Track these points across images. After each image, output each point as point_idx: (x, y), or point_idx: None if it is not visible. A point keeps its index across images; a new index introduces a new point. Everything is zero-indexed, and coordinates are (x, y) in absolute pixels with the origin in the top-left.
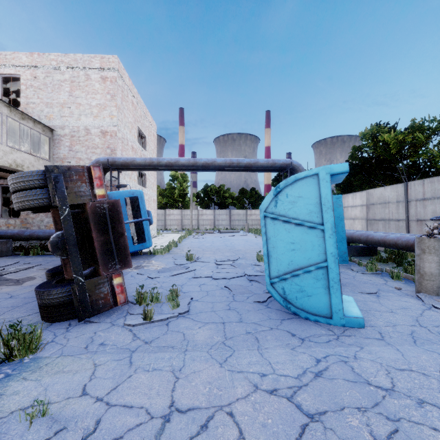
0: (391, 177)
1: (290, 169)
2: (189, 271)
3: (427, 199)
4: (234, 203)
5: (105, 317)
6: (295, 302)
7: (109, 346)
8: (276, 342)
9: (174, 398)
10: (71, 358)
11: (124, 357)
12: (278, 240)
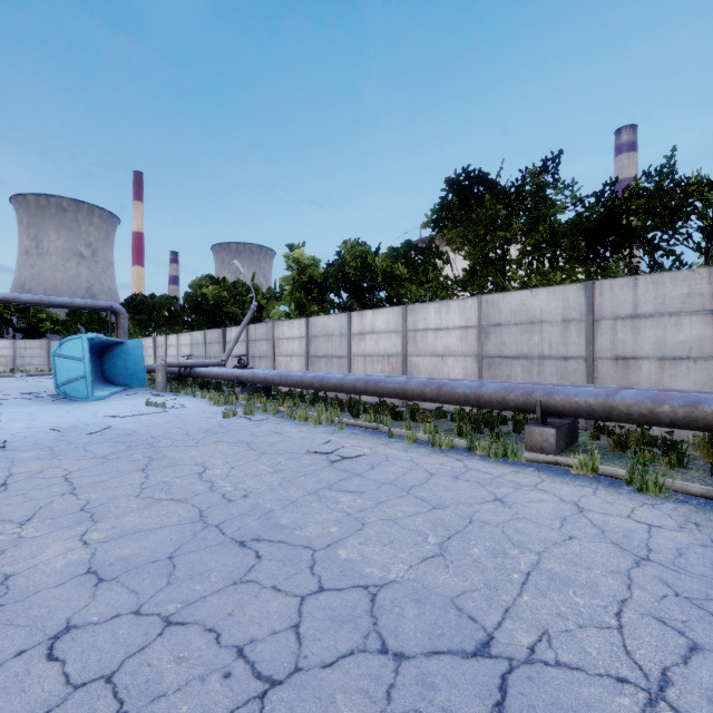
0: None
1: (112, 311)
2: None
3: (212, 343)
4: (59, 330)
5: None
6: (71, 395)
7: None
8: (54, 405)
9: (5, 412)
10: None
11: None
12: (62, 367)
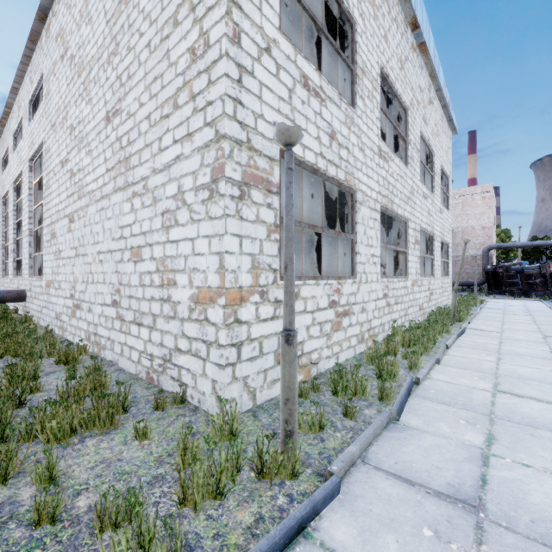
0: None
1: None
2: None
3: None
4: None
5: None
6: None
7: None
8: None
9: None
10: None
11: None
12: None
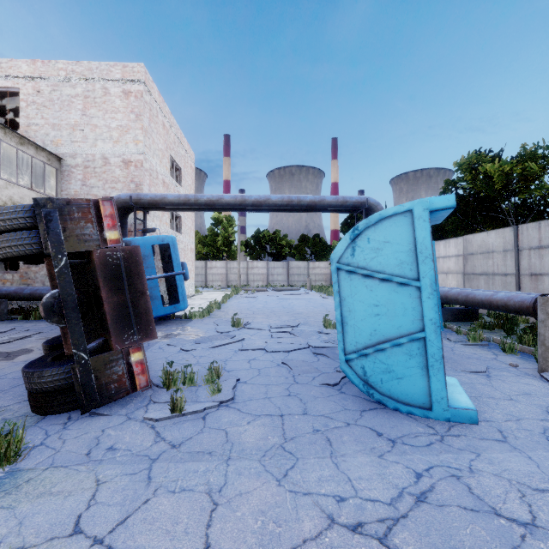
0: (493, 220)
1: (365, 209)
2: (235, 342)
3: (545, 247)
4: (293, 254)
5: (119, 407)
6: (379, 387)
7: (121, 451)
8: (355, 445)
9: (210, 539)
10: (65, 471)
11: (140, 470)
12: (356, 301)
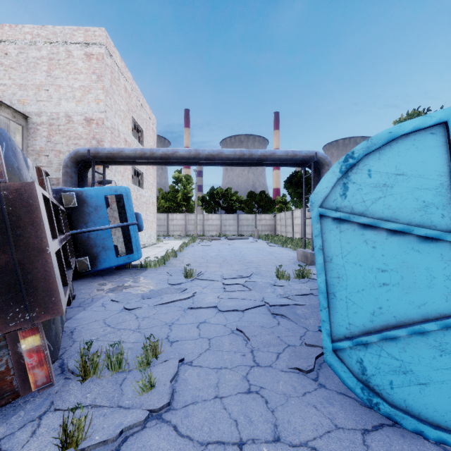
0: None
1: (314, 162)
2: (184, 299)
3: None
4: (242, 207)
5: None
6: (388, 394)
7: None
8: None
9: None
10: None
11: None
12: (350, 263)
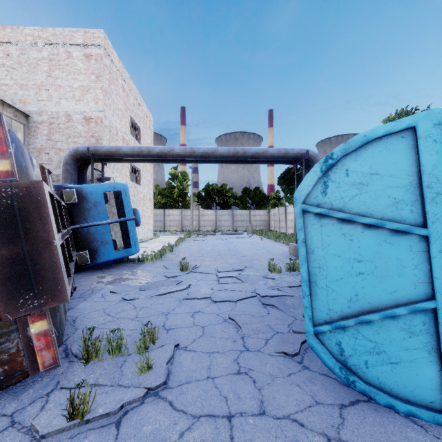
0: None
1: (305, 160)
2: (179, 290)
3: None
4: (237, 203)
5: (9, 397)
6: (363, 372)
7: None
8: None
9: None
10: None
11: None
12: (330, 254)
